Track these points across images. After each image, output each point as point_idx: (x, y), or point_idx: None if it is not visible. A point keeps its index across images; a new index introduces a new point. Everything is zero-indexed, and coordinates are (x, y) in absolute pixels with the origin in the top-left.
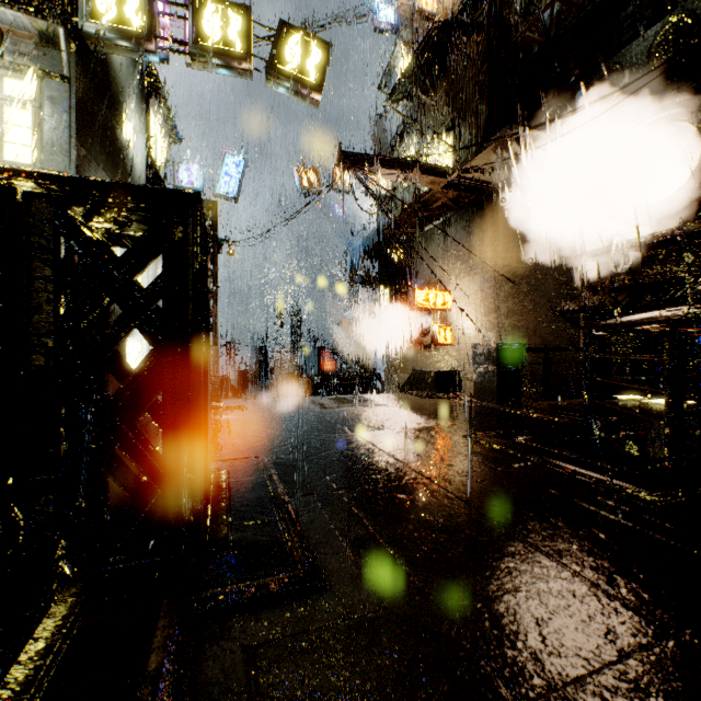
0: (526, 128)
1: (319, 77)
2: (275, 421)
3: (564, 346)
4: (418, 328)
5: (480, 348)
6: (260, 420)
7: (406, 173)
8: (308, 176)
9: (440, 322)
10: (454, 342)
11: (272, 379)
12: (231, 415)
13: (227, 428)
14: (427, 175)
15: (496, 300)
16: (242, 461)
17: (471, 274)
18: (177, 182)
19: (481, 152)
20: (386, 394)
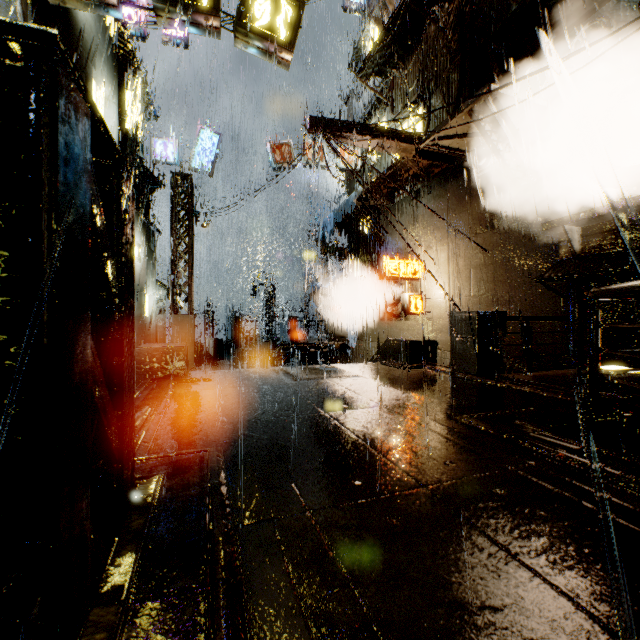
0: (507, 85)
1: (289, 35)
2: (239, 396)
3: (542, 315)
4: (388, 297)
5: (458, 317)
6: (223, 395)
7: (379, 137)
8: (281, 151)
9: (410, 292)
10: (424, 311)
11: (247, 347)
12: (193, 389)
13: (183, 406)
14: (400, 142)
15: (468, 269)
16: (186, 458)
17: (442, 243)
18: (154, 156)
19: (456, 116)
20: (358, 364)
